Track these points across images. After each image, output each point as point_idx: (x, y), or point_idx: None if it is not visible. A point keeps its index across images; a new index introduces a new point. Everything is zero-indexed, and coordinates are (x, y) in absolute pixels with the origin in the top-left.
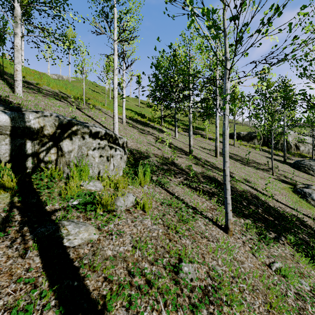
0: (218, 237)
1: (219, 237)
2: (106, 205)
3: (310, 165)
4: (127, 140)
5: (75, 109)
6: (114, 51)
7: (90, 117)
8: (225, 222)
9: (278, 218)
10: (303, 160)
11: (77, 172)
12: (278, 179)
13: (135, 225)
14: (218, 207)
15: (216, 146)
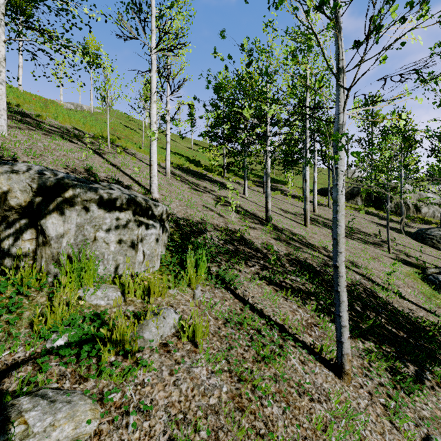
0: (328, 390)
1: (329, 390)
2: (121, 341)
3: (440, 236)
4: (172, 203)
5: (92, 154)
6: (151, 65)
7: (115, 166)
8: (336, 356)
9: (412, 332)
10: (430, 228)
11: (74, 272)
12: (398, 259)
13: (176, 381)
14: (318, 320)
15: (306, 209)
